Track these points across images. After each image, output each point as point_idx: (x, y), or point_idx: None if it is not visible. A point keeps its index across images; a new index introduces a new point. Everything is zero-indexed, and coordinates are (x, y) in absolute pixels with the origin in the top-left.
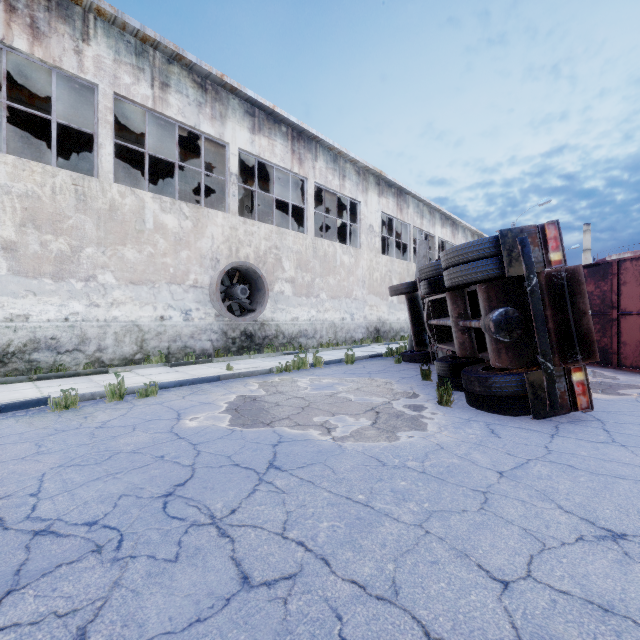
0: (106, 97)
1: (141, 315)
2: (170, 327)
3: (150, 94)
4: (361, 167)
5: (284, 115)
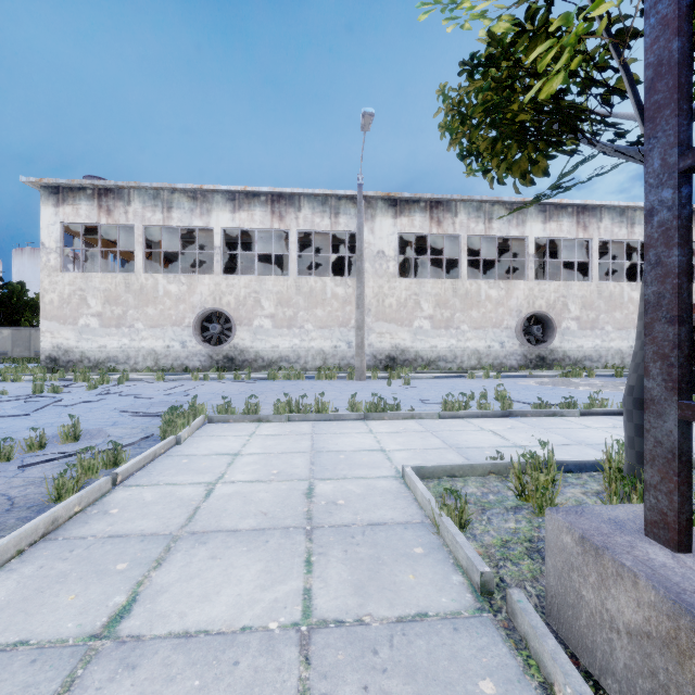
0: (464, 239)
1: (479, 345)
2: (493, 352)
3: (483, 228)
4: None
5: (569, 202)
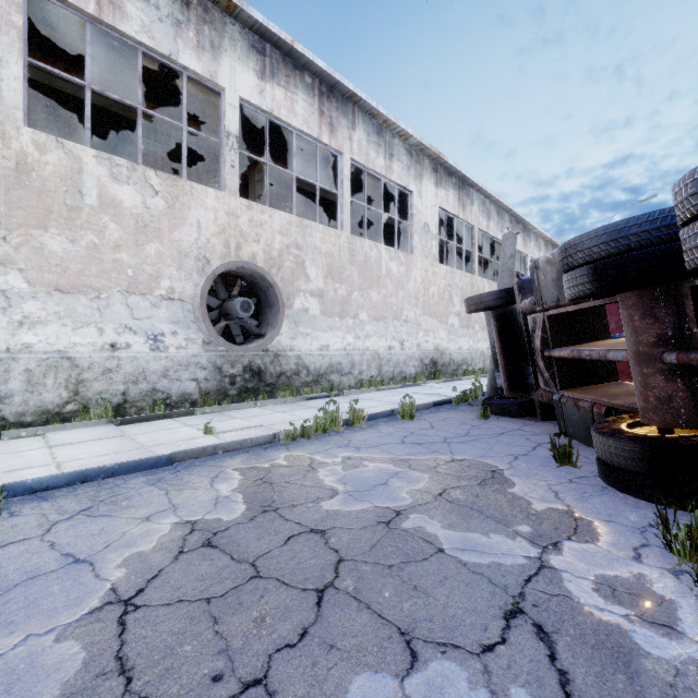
0: None
1: (76, 342)
2: (127, 360)
3: None
4: (413, 145)
5: (308, 56)
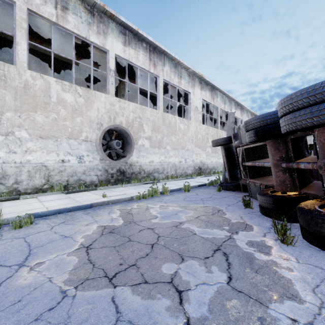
0: (21, 11)
1: (48, 159)
2: (68, 167)
3: (54, 13)
4: (191, 72)
5: (144, 35)
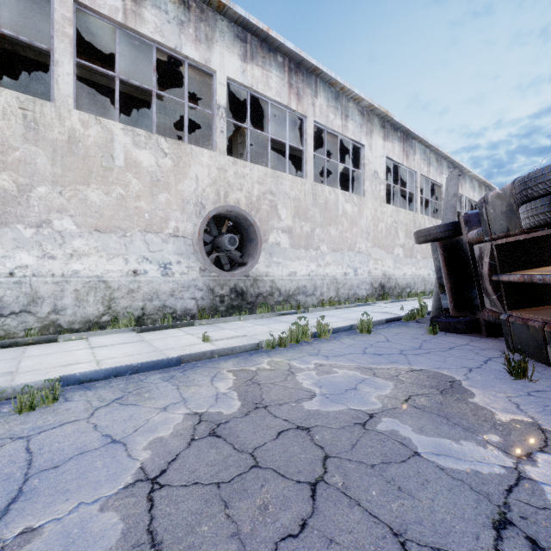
0: (64, 5)
1: (109, 269)
2: (145, 283)
3: (120, 6)
4: (365, 107)
5: (280, 40)
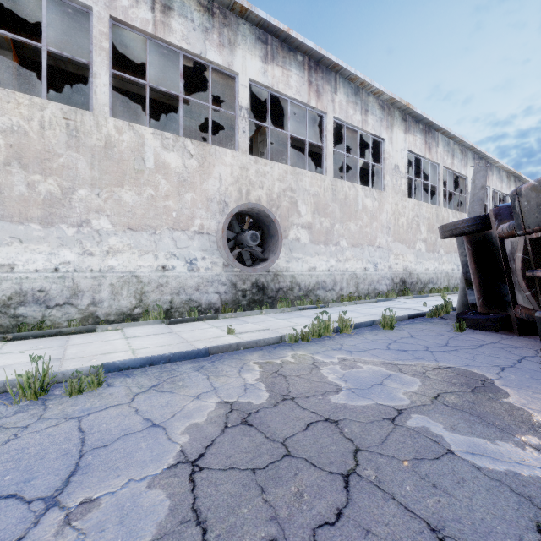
0: (101, 21)
1: (140, 265)
2: (173, 278)
3: (150, 18)
4: (385, 100)
5: (300, 39)
